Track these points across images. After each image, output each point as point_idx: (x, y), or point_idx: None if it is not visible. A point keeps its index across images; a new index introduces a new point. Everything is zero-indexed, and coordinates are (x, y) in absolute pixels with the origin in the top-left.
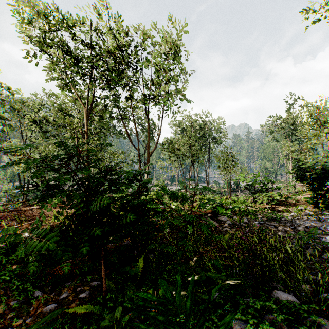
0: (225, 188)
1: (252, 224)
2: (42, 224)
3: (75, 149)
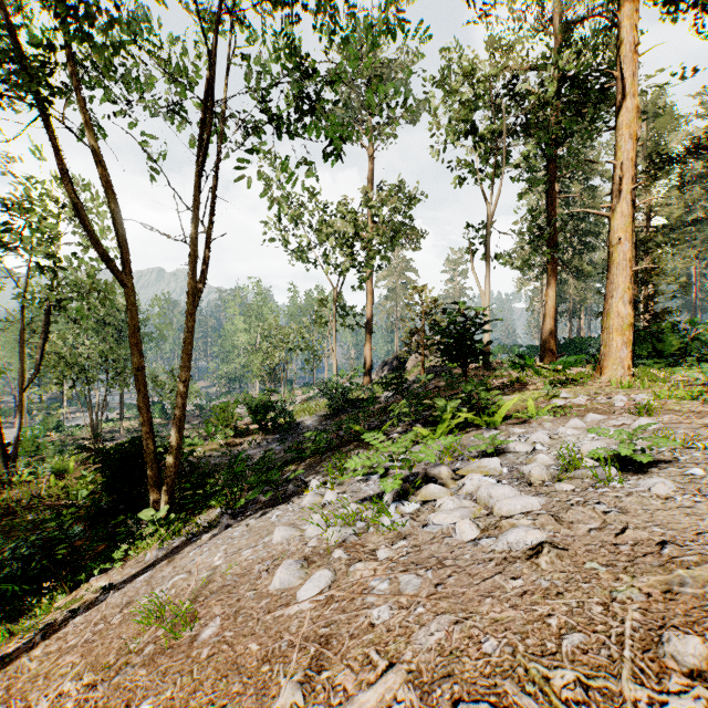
0: (156, 419)
1: (210, 463)
2: None
3: None
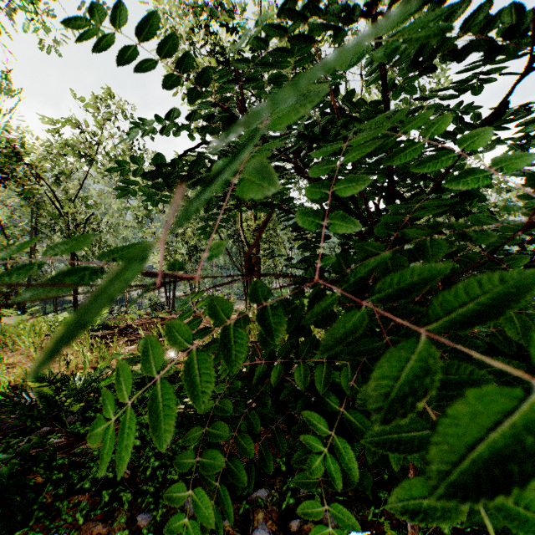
0: None
1: None
2: (195, 342)
3: (232, 239)
